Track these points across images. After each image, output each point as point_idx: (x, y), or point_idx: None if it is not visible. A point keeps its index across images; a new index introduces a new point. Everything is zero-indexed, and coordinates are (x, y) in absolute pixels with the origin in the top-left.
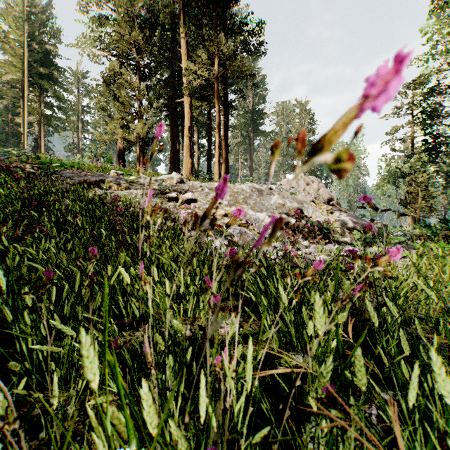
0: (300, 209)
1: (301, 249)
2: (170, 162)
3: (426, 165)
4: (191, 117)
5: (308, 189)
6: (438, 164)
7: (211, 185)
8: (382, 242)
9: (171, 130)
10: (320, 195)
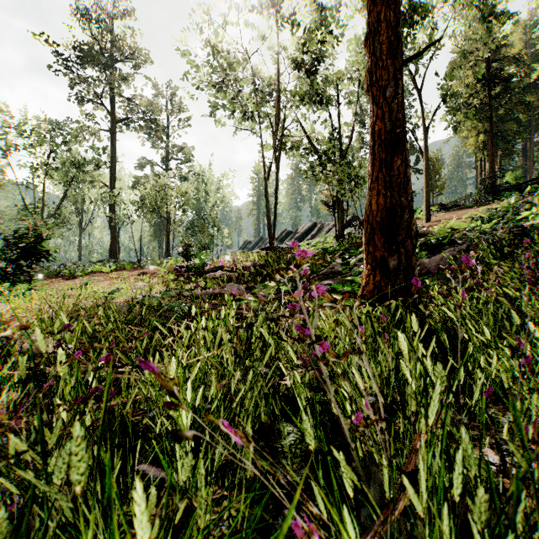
0: None
1: None
2: None
3: None
4: None
5: None
6: None
7: None
8: None
9: None
10: None
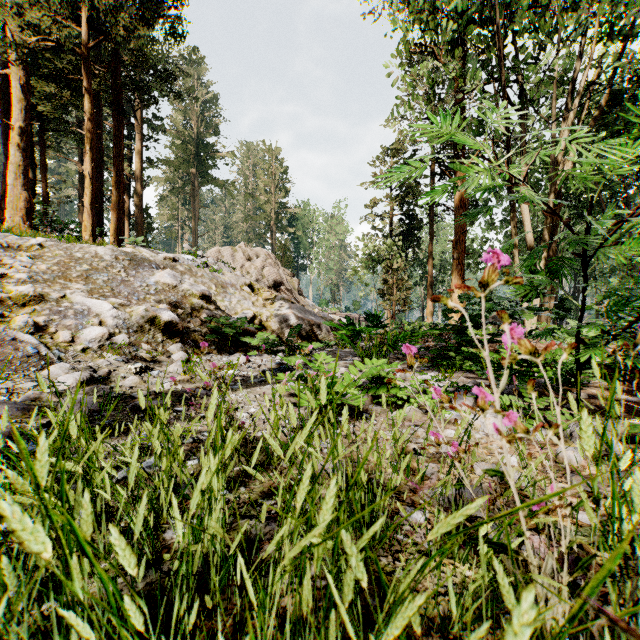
0: (206, 296)
1: (156, 370)
2: (2, 196)
3: (404, 250)
4: (28, 109)
5: (248, 266)
6: (415, 251)
7: (25, 240)
8: (293, 351)
9: (6, 134)
10: (265, 276)
